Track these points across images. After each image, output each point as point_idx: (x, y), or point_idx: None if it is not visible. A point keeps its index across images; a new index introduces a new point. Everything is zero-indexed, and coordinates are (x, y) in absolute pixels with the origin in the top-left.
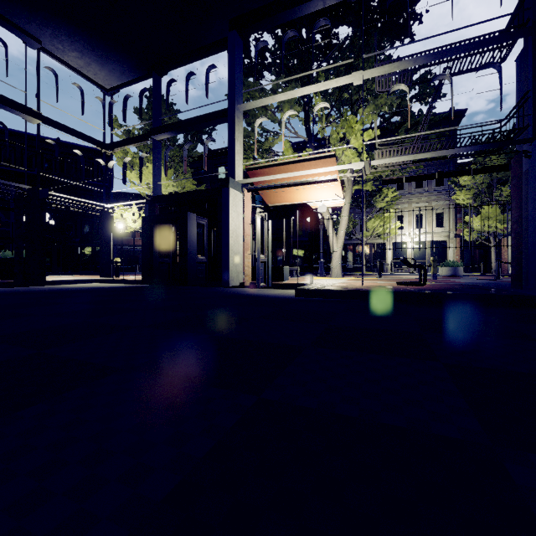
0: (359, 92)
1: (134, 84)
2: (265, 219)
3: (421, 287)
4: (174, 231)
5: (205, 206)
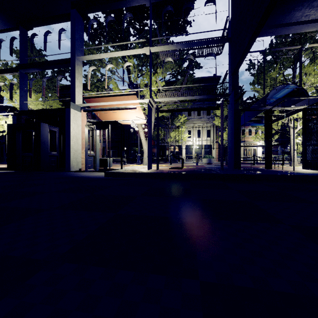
0: (157, 59)
1: (6, 32)
2: (94, 129)
3: (179, 170)
4: (34, 135)
5: (57, 119)
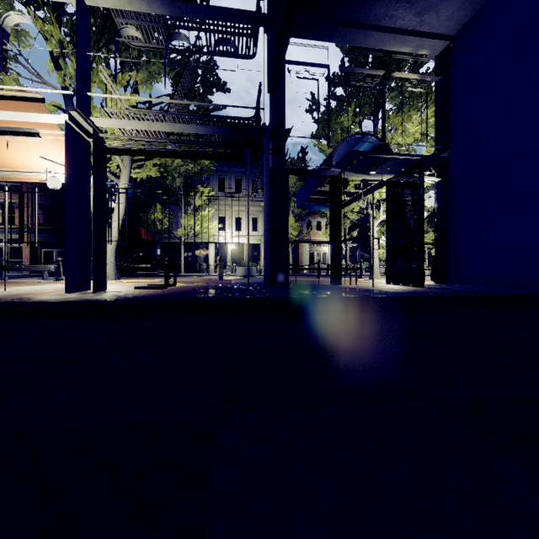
0: (129, 49)
1: None
2: None
3: (154, 291)
4: None
5: None
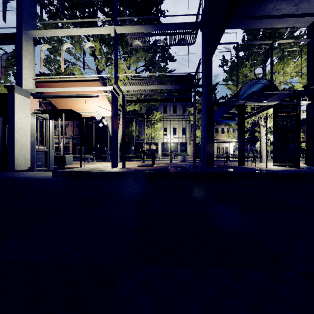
0: (127, 47)
1: None
2: (47, 119)
3: (148, 168)
4: None
5: (1, 107)
